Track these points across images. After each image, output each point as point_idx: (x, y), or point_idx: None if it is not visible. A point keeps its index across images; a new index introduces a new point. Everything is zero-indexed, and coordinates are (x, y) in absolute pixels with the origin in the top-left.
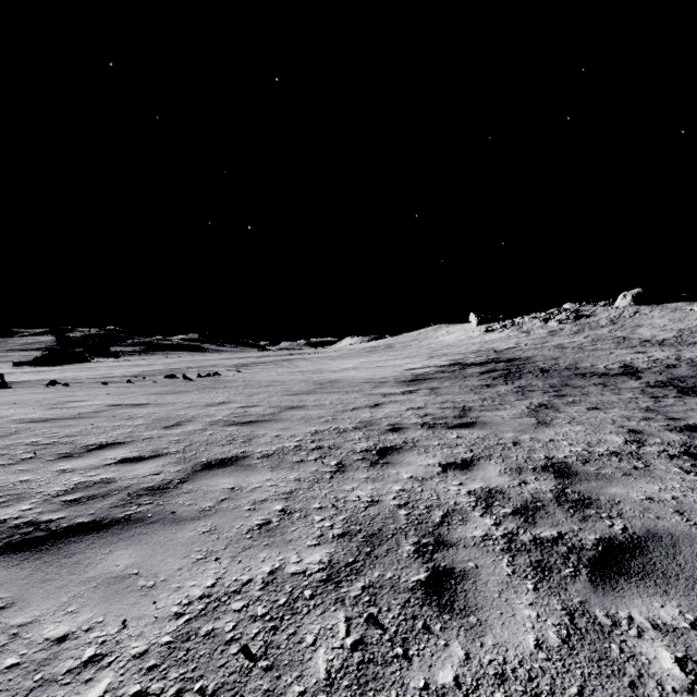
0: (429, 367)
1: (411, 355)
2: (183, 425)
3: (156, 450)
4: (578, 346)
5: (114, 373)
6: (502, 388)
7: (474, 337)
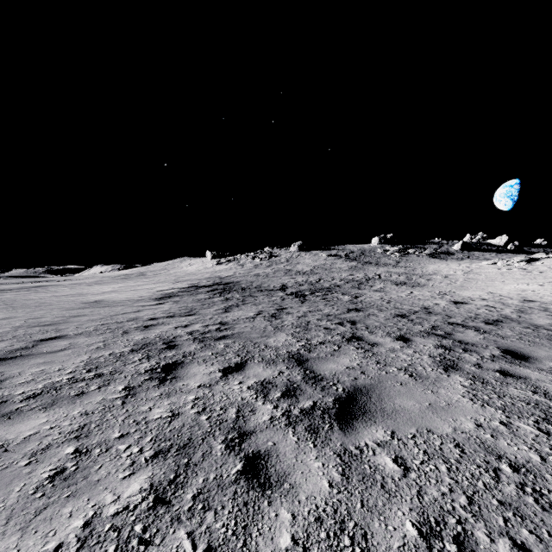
0: (174, 289)
1: (161, 281)
2: None
3: None
4: (266, 275)
5: None
6: (217, 299)
7: (209, 267)
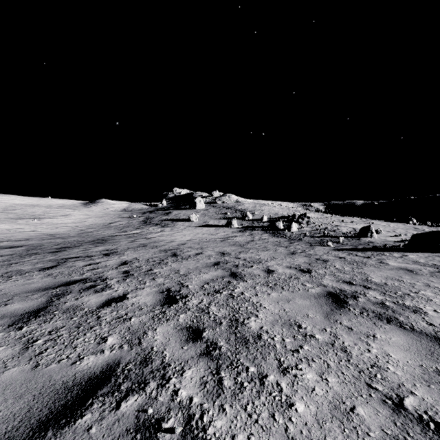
0: None
1: None
2: None
3: None
4: None
5: None
6: None
7: None
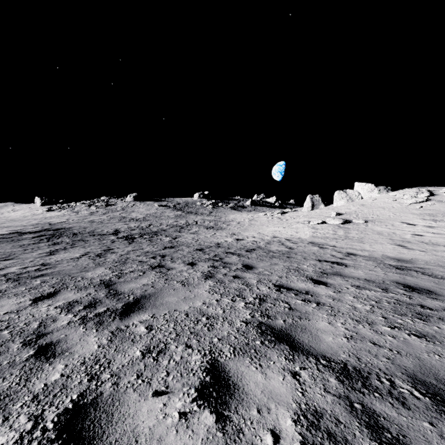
0: None
1: None
2: None
3: None
4: (101, 221)
5: None
6: (43, 244)
7: (37, 214)
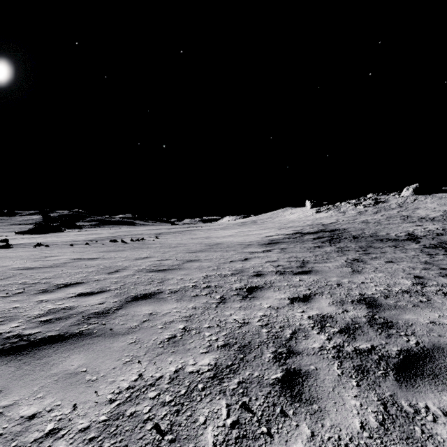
0: (280, 235)
1: (267, 227)
2: (120, 271)
3: (102, 288)
4: (377, 222)
5: (78, 238)
6: (328, 248)
7: (308, 215)
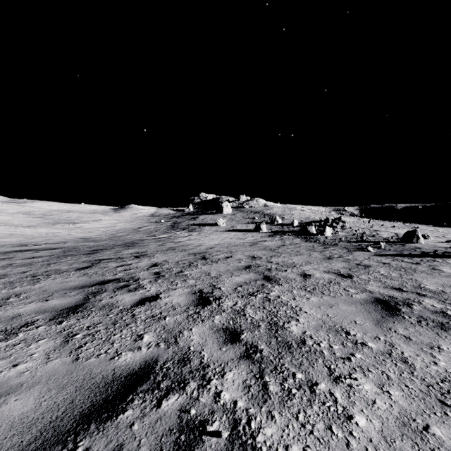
0: None
1: None
2: None
3: None
4: None
5: None
6: None
7: None
